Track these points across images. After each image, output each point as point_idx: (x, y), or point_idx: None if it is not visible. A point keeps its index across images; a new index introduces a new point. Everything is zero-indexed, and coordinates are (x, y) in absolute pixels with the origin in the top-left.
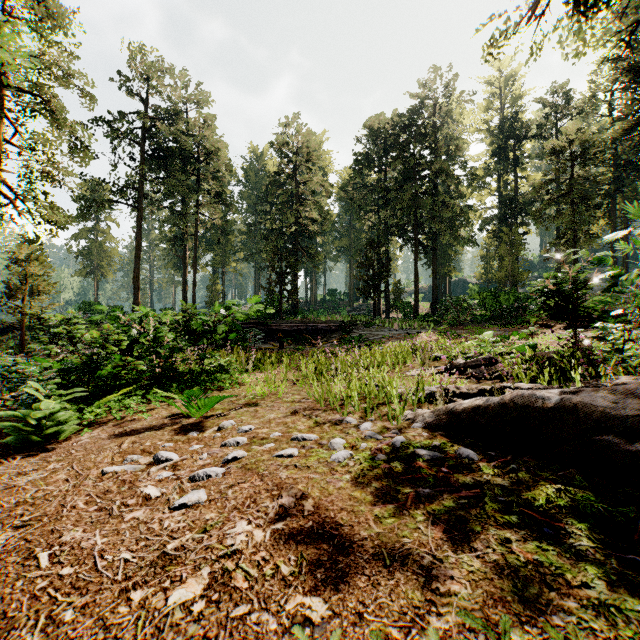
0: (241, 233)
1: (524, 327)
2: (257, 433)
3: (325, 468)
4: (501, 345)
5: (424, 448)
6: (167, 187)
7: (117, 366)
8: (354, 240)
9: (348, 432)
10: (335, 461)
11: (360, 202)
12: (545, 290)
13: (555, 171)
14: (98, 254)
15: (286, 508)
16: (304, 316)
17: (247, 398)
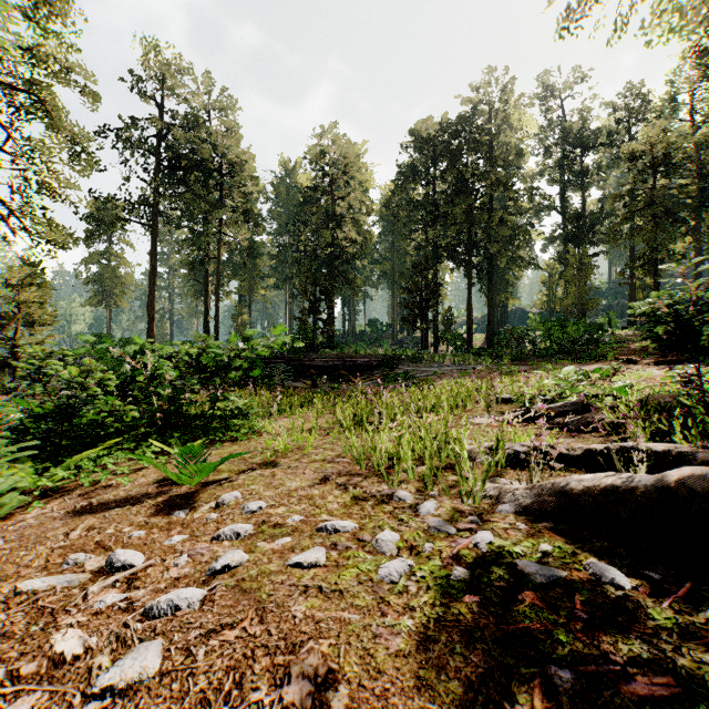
0: (270, 257)
1: (600, 362)
2: (269, 515)
3: (369, 596)
4: (585, 384)
5: (528, 556)
6: (186, 203)
7: (100, 412)
8: (398, 264)
9: (402, 518)
10: (385, 580)
11: (405, 220)
12: (657, 313)
13: (633, 181)
14: (111, 280)
15: None
16: (341, 350)
17: (263, 456)
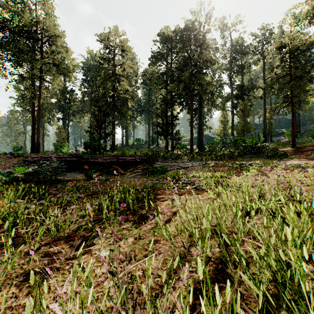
0: (81, 102)
1: (291, 159)
2: None
3: None
4: None
5: None
6: (12, 55)
7: None
8: None
9: None
10: None
11: (155, 81)
12: None
13: (281, 60)
14: None
15: None
16: (118, 152)
17: None
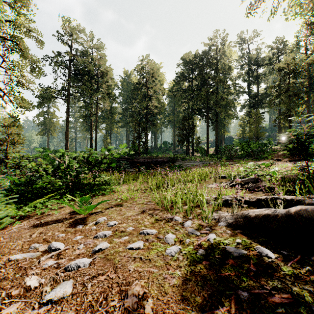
0: (119, 113)
1: (265, 160)
2: (119, 227)
3: (162, 262)
4: (258, 170)
5: (231, 244)
6: (82, 90)
7: (44, 182)
8: (176, 117)
9: (176, 228)
10: (169, 255)
11: (179, 97)
12: (289, 139)
13: (279, 80)
14: (49, 124)
15: (129, 310)
16: (151, 155)
17: (116, 201)
